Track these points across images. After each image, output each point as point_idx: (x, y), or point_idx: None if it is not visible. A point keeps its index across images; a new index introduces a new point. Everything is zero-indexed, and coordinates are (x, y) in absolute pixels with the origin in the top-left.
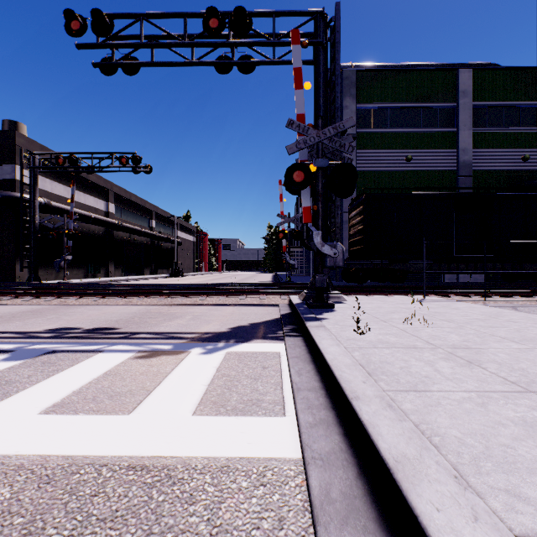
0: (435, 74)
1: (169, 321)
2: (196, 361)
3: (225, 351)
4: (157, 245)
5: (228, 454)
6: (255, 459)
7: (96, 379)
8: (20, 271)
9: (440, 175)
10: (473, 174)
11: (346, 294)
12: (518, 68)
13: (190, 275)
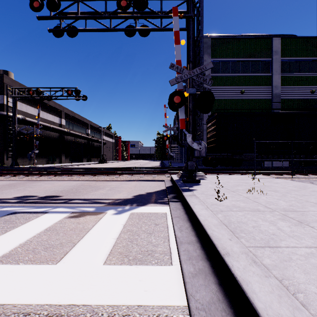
0: (258, 40)
1: (95, 191)
2: (110, 219)
3: (129, 212)
4: (91, 144)
5: (129, 302)
6: (150, 307)
7: (39, 234)
8: (6, 160)
9: (261, 102)
10: (281, 101)
11: (206, 173)
12: (308, 37)
13: (111, 162)
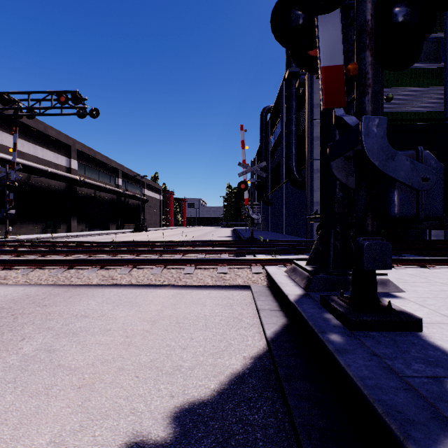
0: None
1: None
2: None
3: None
4: (123, 202)
5: None
6: None
7: None
8: None
9: (424, 117)
10: None
11: None
12: None
13: (155, 230)
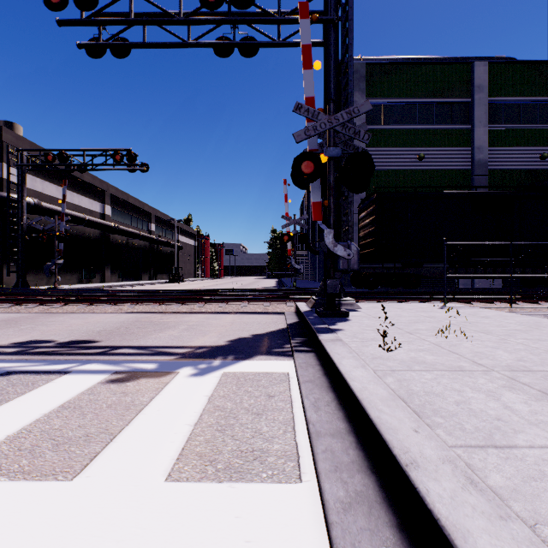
0: (448, 67)
1: (160, 332)
2: (184, 386)
3: (221, 371)
4: (156, 249)
5: None
6: None
7: (47, 415)
8: (7, 276)
9: (453, 175)
10: (489, 173)
11: (358, 300)
12: (535, 62)
13: (191, 281)
